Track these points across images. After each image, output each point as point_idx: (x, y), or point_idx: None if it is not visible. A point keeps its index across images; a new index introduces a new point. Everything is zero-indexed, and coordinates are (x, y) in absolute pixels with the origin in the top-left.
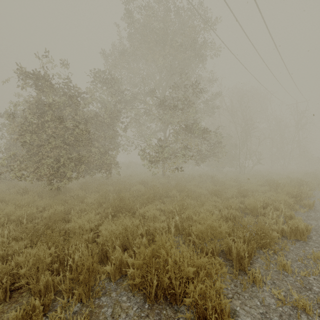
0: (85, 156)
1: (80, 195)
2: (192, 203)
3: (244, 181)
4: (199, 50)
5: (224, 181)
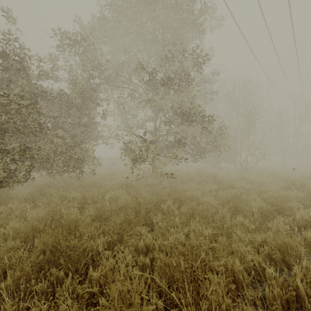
0: (33, 148)
1: (15, 211)
2: (204, 232)
3: (254, 181)
4: (198, 18)
5: (233, 183)
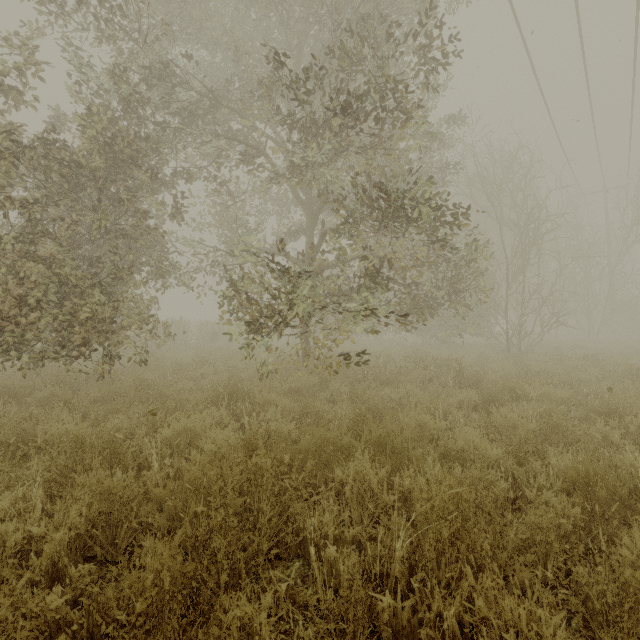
0: None
1: None
2: None
3: (559, 379)
4: None
5: (517, 384)
